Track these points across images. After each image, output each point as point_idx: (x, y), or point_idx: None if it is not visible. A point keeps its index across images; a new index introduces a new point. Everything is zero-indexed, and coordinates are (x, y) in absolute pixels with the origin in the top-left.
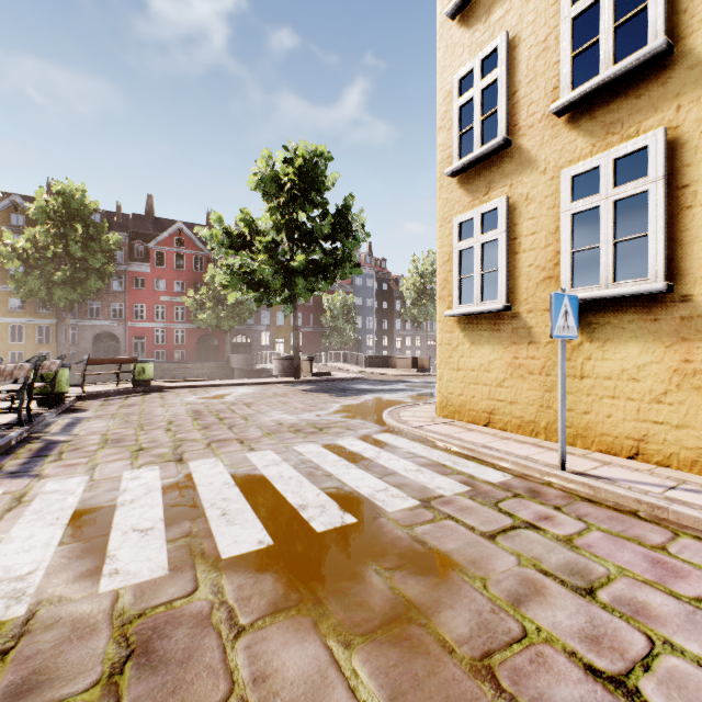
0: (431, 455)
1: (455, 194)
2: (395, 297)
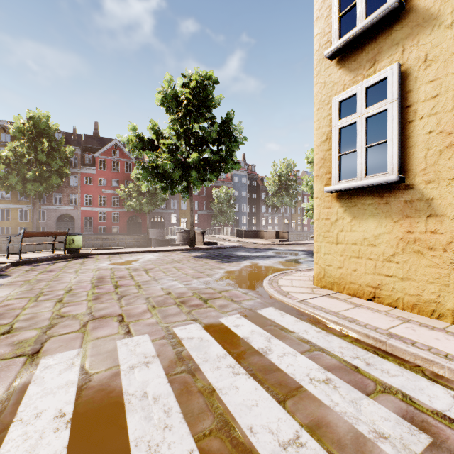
0: (331, 346)
1: (334, 76)
2: (261, 191)
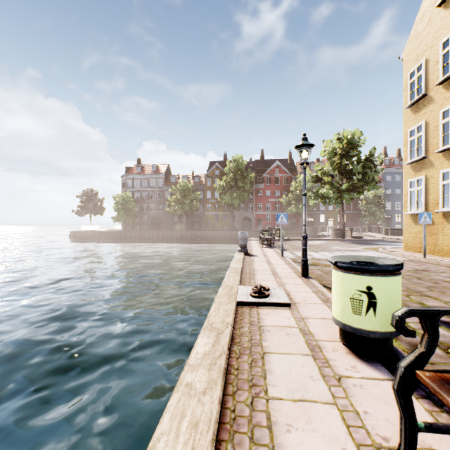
0: (388, 256)
1: (409, 171)
2: None
